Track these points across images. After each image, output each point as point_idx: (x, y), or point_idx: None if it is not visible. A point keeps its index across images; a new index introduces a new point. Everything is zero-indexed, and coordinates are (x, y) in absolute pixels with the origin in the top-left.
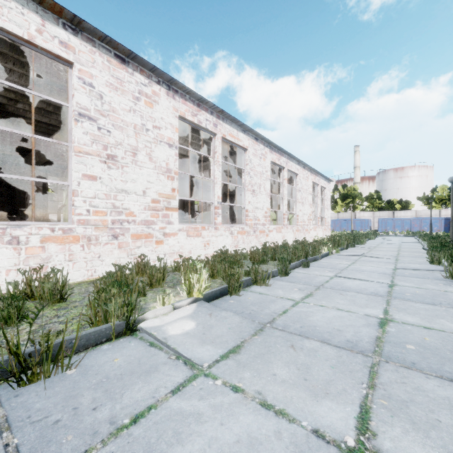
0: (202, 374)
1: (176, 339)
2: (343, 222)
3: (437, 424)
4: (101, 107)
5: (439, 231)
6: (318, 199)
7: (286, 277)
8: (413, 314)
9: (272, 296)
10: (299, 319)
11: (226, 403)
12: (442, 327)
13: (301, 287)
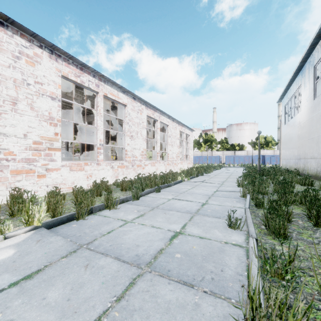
0: None
1: None
2: (204, 158)
3: None
4: None
5: None
6: (184, 143)
7: (137, 201)
8: (201, 227)
9: (112, 218)
10: (115, 238)
11: None
12: (212, 236)
13: (141, 208)
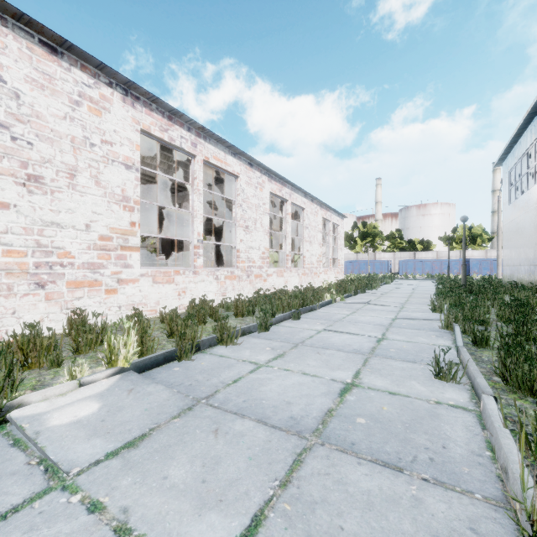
0: (58, 487)
1: (55, 432)
2: (362, 264)
3: (337, 534)
4: (17, 109)
5: (459, 273)
6: (330, 238)
7: (265, 333)
8: (386, 376)
9: (233, 359)
10: (248, 390)
11: (64, 533)
12: (409, 391)
13: (277, 345)
